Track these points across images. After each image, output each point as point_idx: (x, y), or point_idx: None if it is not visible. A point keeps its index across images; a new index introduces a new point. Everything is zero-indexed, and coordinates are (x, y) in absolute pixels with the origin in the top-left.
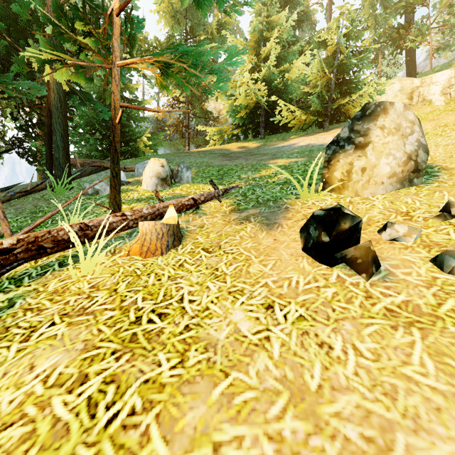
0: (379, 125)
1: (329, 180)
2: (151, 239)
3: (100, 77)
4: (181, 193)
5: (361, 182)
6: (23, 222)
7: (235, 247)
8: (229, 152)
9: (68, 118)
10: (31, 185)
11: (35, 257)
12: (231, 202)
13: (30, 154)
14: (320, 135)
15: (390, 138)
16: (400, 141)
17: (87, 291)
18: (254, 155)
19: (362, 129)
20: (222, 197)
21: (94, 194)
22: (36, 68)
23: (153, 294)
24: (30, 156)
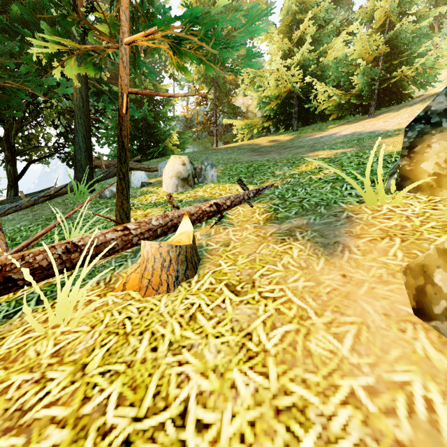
0: None
1: (412, 175)
2: (154, 269)
3: (131, 81)
4: (204, 195)
5: None
6: (33, 231)
7: (278, 287)
8: (259, 147)
9: (102, 122)
10: (55, 189)
11: (0, 292)
12: (265, 207)
13: (70, 158)
14: (366, 121)
15: None
16: None
17: (44, 364)
18: (288, 148)
19: None
20: (253, 200)
21: (112, 197)
22: (45, 60)
23: (137, 388)
24: (71, 159)
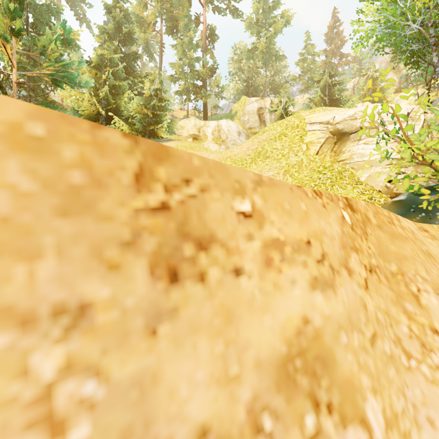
0: None
1: None
2: None
3: None
4: None
5: None
6: None
7: None
8: None
9: None
10: None
11: None
12: None
13: None
14: None
15: None
16: None
17: None
18: None
19: None
20: None
21: None
22: None
23: None
24: None
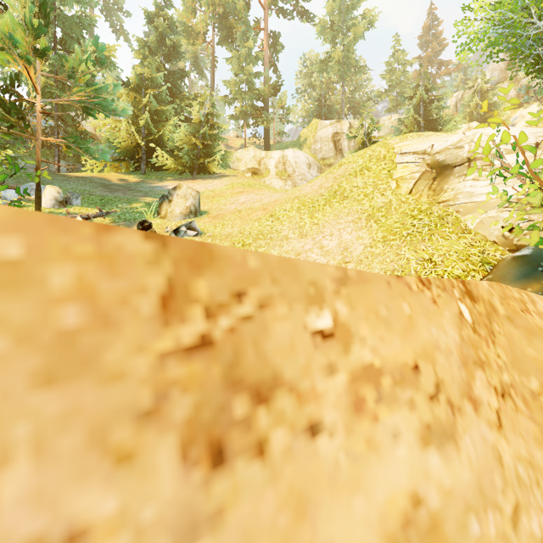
0: (177, 194)
1: (161, 213)
2: None
3: None
4: (76, 211)
5: (171, 215)
6: None
7: None
8: (109, 183)
9: None
10: None
11: None
12: (111, 219)
13: None
14: (187, 182)
15: (181, 199)
16: (184, 201)
17: None
18: (132, 190)
19: (172, 194)
20: (105, 216)
21: None
22: None
23: None
24: None
